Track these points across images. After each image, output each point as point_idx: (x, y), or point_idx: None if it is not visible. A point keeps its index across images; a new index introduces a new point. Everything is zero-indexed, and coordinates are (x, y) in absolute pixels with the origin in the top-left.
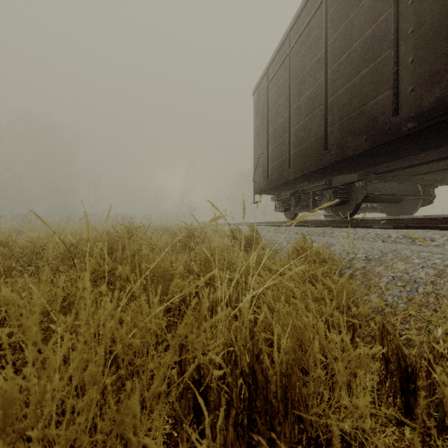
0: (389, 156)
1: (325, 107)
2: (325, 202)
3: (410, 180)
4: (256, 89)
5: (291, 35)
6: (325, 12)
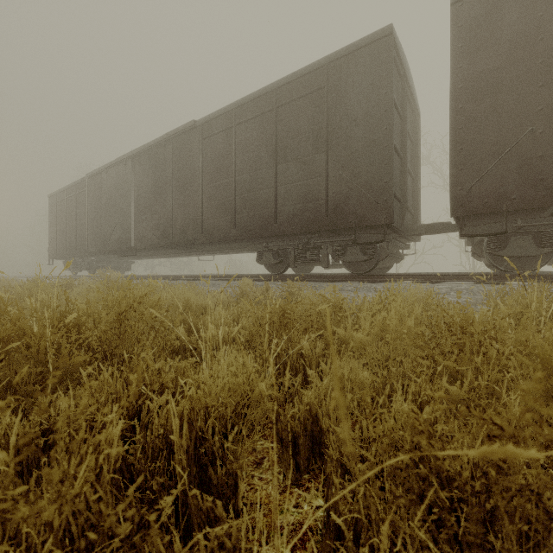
0: (100, 255)
1: (76, 235)
2: (83, 268)
3: (117, 262)
4: (51, 197)
5: (67, 191)
6: (76, 200)
